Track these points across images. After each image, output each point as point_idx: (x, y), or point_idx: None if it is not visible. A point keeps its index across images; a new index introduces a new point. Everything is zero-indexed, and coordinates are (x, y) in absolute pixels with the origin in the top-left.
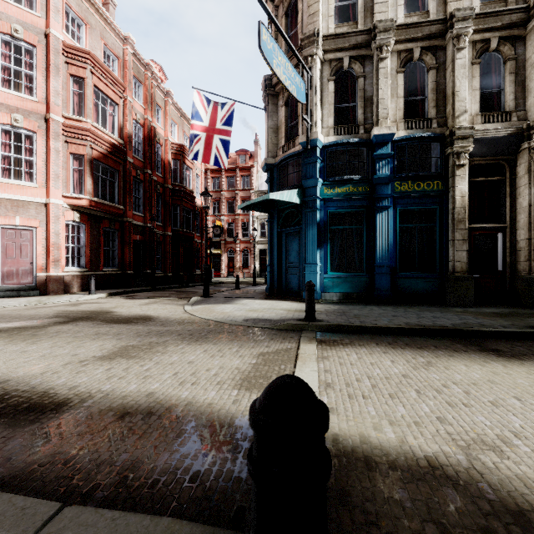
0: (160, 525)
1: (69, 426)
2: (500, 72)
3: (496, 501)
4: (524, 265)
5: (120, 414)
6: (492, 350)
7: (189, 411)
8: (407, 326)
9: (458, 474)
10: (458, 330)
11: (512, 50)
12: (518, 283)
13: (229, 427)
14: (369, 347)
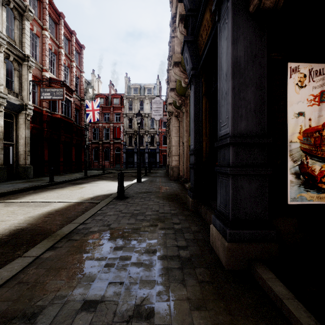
0: (103, 201)
1: (46, 222)
2: (12, 72)
3: (103, 195)
4: (23, 162)
5: (45, 218)
6: (56, 188)
7: (55, 210)
8: (21, 188)
9: (98, 195)
10: (37, 186)
11: (18, 67)
12: (21, 169)
13: (70, 206)
14: (29, 195)
